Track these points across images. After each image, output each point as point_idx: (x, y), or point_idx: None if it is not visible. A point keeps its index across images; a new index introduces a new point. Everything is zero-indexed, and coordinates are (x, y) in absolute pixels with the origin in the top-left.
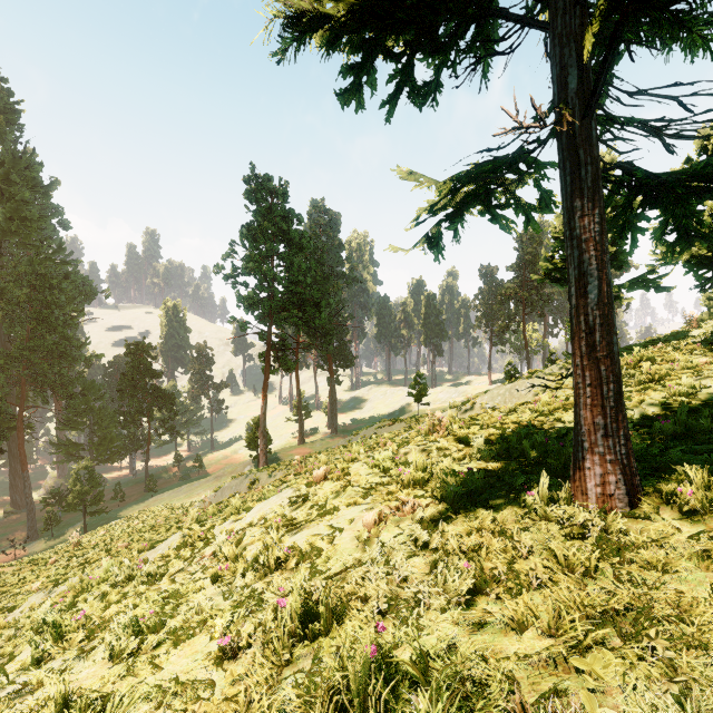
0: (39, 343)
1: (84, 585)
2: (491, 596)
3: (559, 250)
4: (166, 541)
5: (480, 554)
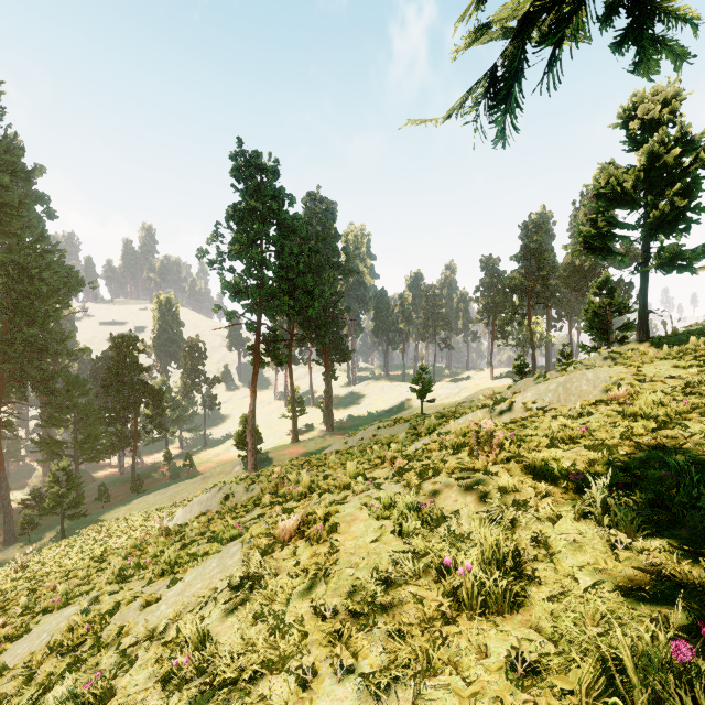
0: (17, 336)
1: None
2: None
3: (604, 211)
4: (60, 615)
5: None
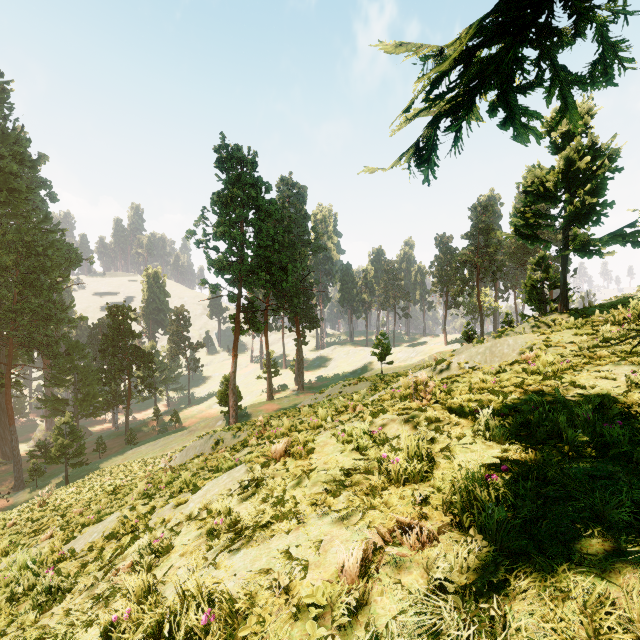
0: (25, 306)
1: None
2: None
3: (531, 204)
4: (104, 522)
5: None
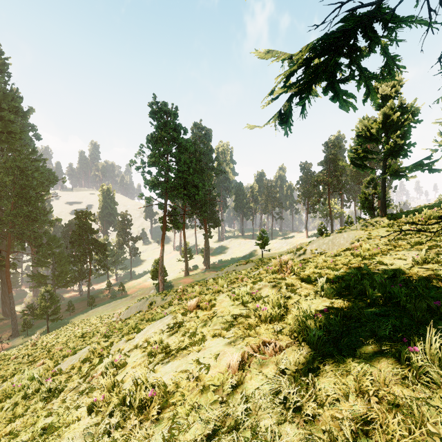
0: (19, 211)
1: (9, 391)
2: None
3: (361, 144)
4: (79, 352)
5: (374, 436)
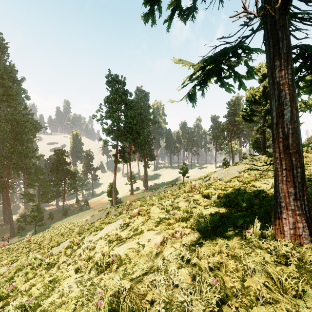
0: (15, 150)
1: (20, 266)
2: (233, 310)
3: (249, 106)
4: (63, 243)
5: (221, 270)
